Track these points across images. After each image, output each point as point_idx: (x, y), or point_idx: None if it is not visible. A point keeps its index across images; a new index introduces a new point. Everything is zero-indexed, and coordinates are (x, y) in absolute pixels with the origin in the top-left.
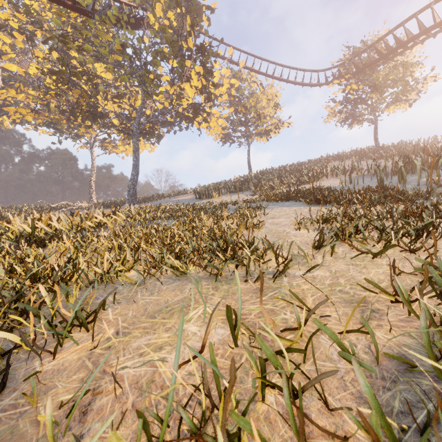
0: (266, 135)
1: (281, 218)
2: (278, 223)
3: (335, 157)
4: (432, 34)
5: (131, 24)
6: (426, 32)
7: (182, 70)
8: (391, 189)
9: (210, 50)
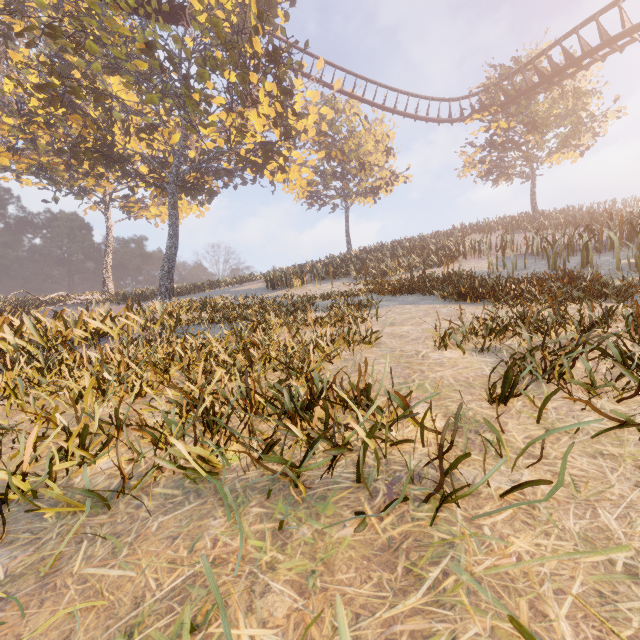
0: (373, 193)
1: (406, 325)
2: (403, 335)
3: (474, 229)
4: (619, 47)
5: (164, 15)
6: (610, 43)
7: (245, 88)
8: (581, 277)
9: (289, 59)
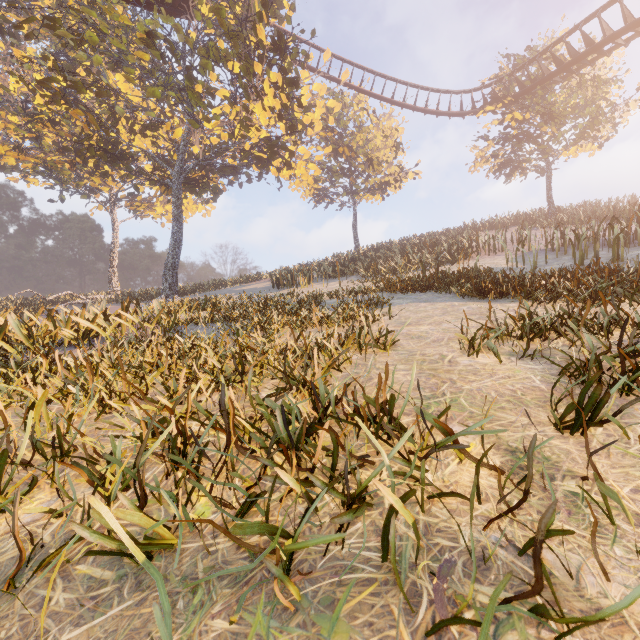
0: (381, 190)
1: (423, 324)
2: (421, 335)
3: (486, 226)
4: None
5: (167, 6)
6: (635, 26)
7: (250, 80)
8: (620, 270)
9: (295, 49)
